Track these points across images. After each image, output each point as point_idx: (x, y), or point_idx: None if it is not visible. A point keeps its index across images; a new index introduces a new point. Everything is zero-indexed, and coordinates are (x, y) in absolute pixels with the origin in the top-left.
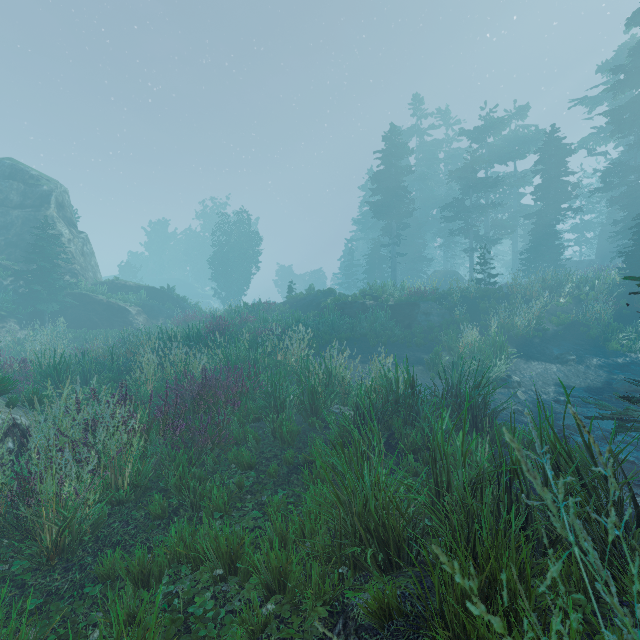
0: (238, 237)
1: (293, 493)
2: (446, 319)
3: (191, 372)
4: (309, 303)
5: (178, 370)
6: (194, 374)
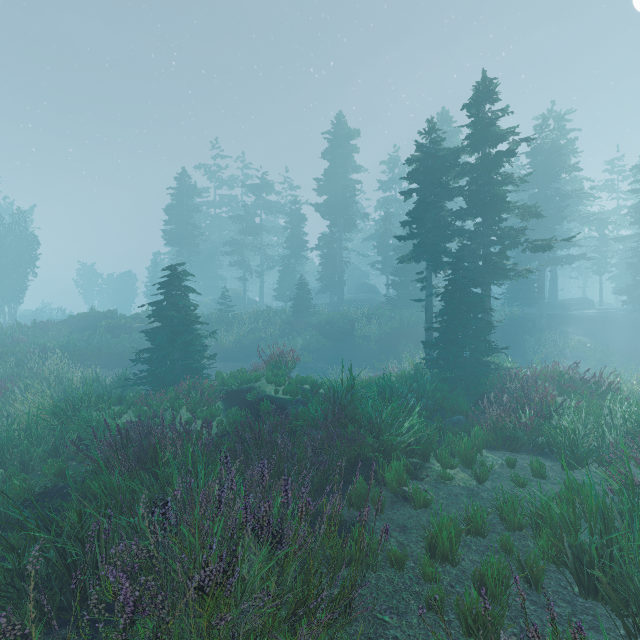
0: (14, 240)
1: None
2: None
3: None
4: (88, 323)
5: None
6: None
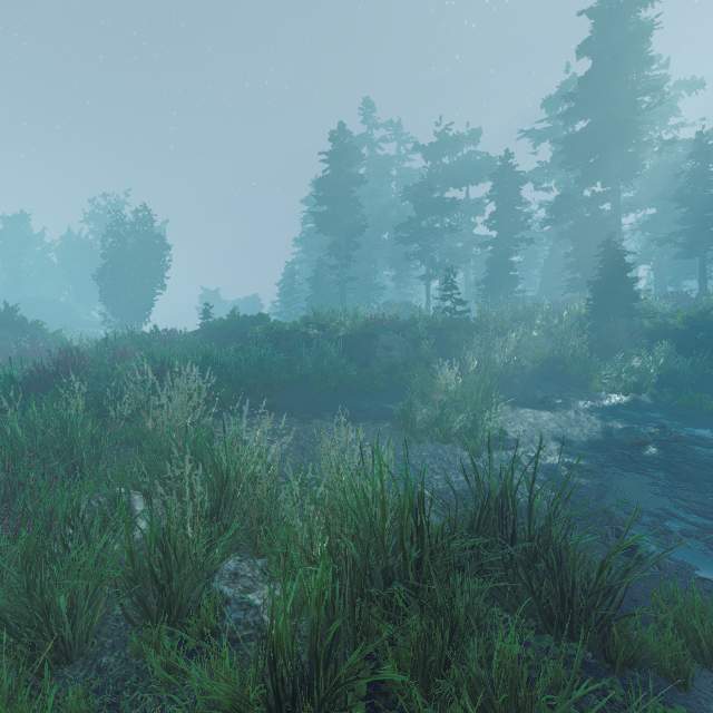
0: (137, 244)
1: None
2: (411, 355)
3: None
4: (231, 333)
5: None
6: None
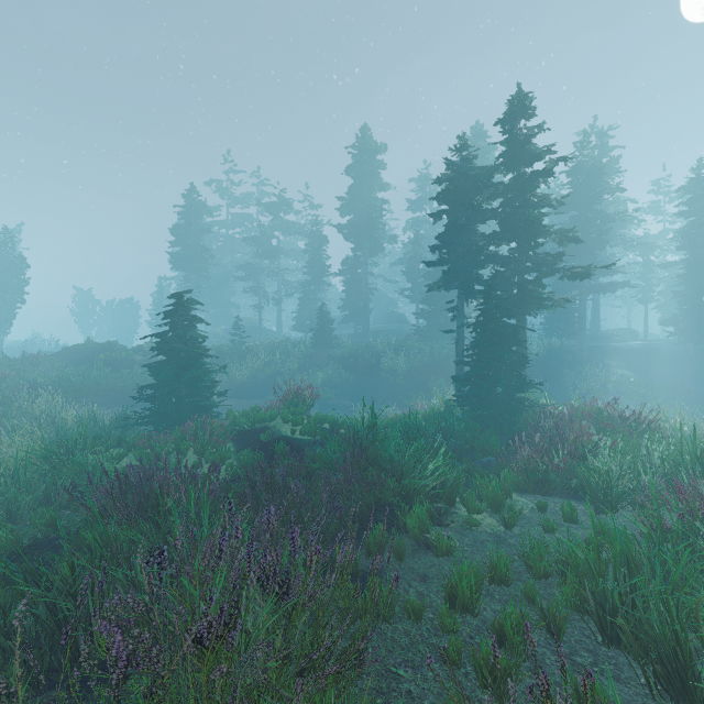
0: (0, 263)
1: None
2: None
3: None
4: (85, 356)
5: None
6: None
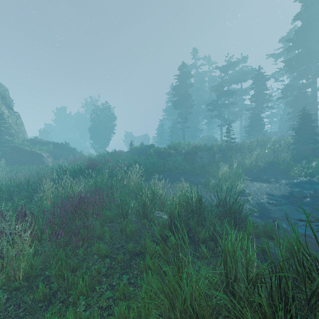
0: (104, 117)
1: (133, 275)
2: (211, 160)
3: (74, 192)
4: (141, 151)
5: (67, 191)
6: (76, 193)
